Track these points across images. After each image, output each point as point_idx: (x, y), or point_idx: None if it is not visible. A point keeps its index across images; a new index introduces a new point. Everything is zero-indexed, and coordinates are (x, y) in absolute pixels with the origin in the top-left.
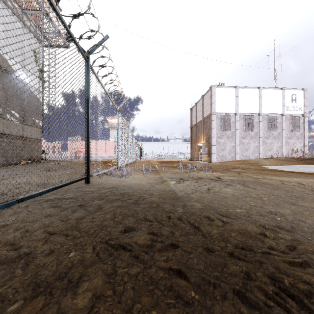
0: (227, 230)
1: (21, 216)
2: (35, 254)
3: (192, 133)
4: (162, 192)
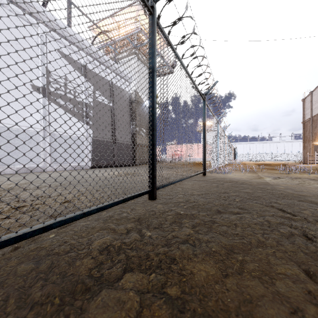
0: (293, 194)
1: (192, 182)
2: (211, 189)
3: (305, 129)
4: (258, 182)
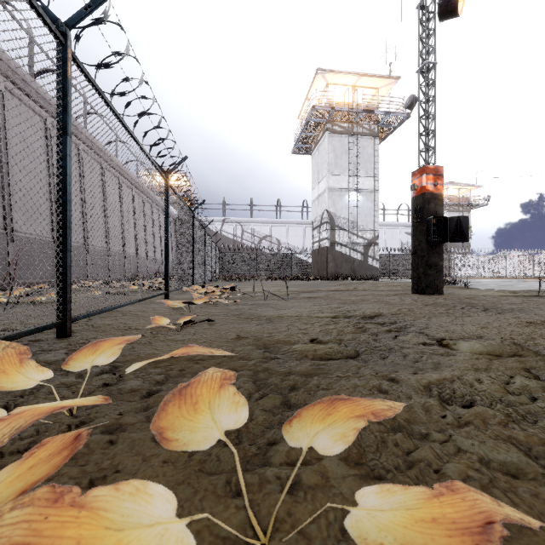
0: None
1: None
2: None
3: None
4: None
